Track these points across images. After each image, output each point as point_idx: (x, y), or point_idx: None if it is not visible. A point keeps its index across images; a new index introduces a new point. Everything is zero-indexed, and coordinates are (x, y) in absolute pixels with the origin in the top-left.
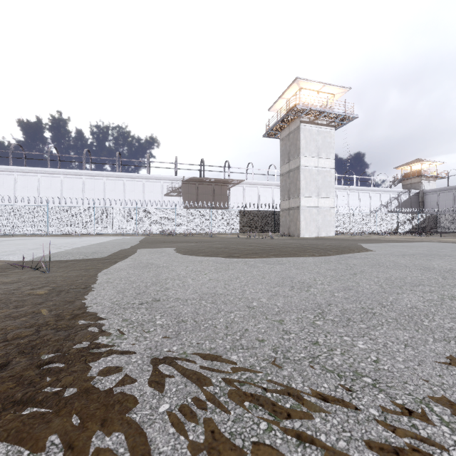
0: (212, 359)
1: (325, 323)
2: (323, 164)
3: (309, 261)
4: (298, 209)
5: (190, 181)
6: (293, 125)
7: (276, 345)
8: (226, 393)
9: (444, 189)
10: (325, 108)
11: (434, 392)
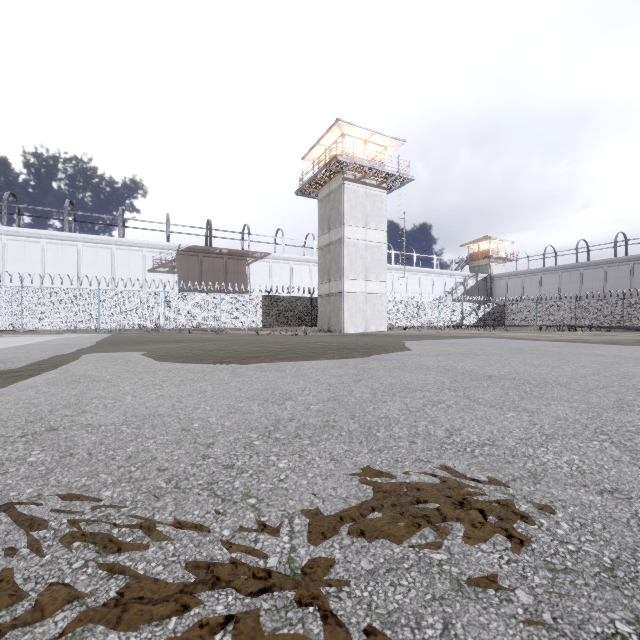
0: (73, 499)
1: (265, 443)
2: (372, 237)
3: (320, 366)
4: (341, 296)
5: (190, 251)
6: (334, 182)
7: (176, 474)
8: (58, 536)
9: (513, 273)
10: (375, 164)
11: (312, 505)
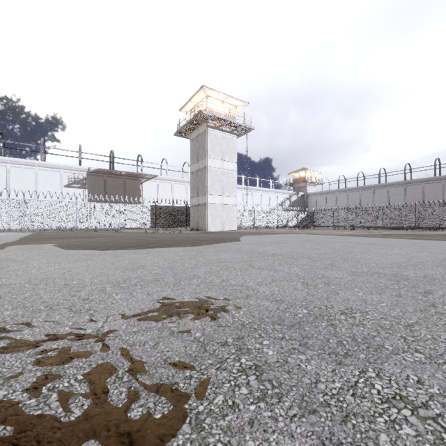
0: None
1: (113, 289)
2: (227, 167)
3: (174, 251)
4: (205, 206)
5: (97, 172)
6: (201, 128)
7: (52, 303)
8: None
9: (320, 192)
10: (229, 117)
11: (123, 312)
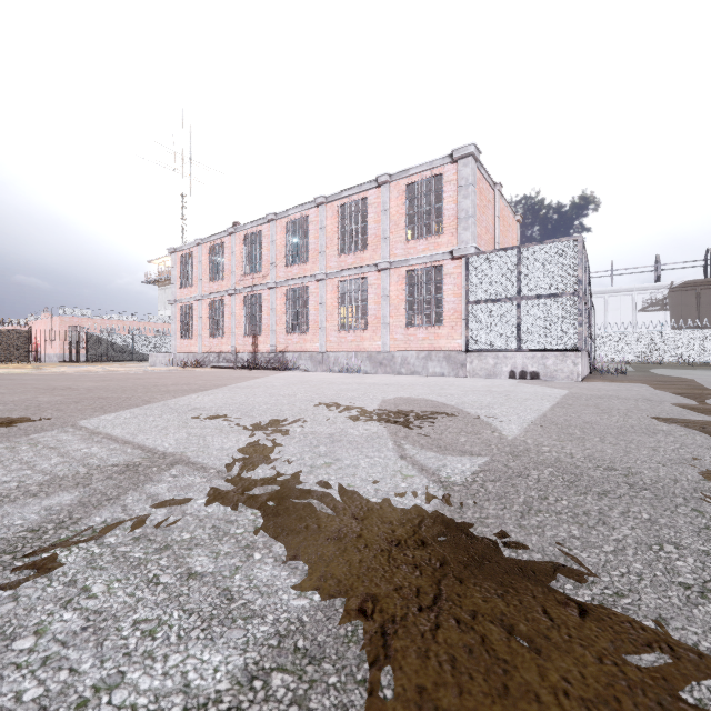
0: None
1: None
2: None
3: None
4: None
5: (684, 286)
6: None
7: None
8: None
9: None
10: None
11: None
